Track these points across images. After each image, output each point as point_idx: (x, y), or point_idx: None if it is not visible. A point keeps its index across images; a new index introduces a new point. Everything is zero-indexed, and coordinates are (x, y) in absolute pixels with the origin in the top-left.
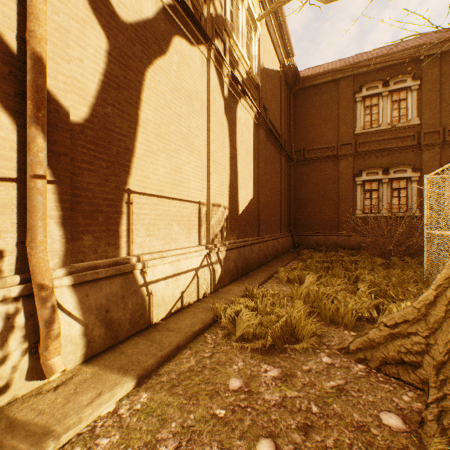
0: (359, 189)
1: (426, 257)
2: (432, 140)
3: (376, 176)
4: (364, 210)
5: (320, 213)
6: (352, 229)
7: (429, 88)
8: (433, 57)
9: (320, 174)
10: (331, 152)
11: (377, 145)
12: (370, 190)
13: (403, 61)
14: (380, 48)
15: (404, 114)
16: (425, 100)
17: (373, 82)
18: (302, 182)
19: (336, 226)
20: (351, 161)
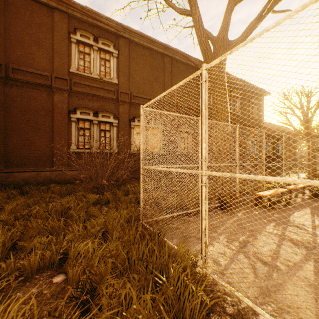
0: (74, 126)
1: (143, 195)
2: (125, 99)
3: (89, 116)
4: (79, 146)
5: (32, 146)
6: (68, 164)
7: (123, 60)
8: (126, 40)
9: (31, 101)
10: (45, 81)
11: (90, 90)
12: (84, 128)
13: (108, 29)
14: (91, 9)
15: (109, 73)
16: (121, 68)
17: (86, 32)
18: (5, 105)
19: (51, 160)
20: (66, 97)
